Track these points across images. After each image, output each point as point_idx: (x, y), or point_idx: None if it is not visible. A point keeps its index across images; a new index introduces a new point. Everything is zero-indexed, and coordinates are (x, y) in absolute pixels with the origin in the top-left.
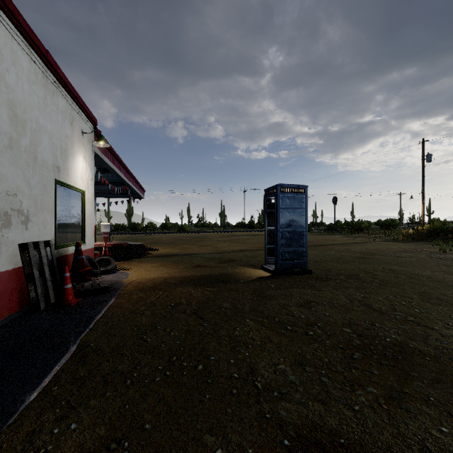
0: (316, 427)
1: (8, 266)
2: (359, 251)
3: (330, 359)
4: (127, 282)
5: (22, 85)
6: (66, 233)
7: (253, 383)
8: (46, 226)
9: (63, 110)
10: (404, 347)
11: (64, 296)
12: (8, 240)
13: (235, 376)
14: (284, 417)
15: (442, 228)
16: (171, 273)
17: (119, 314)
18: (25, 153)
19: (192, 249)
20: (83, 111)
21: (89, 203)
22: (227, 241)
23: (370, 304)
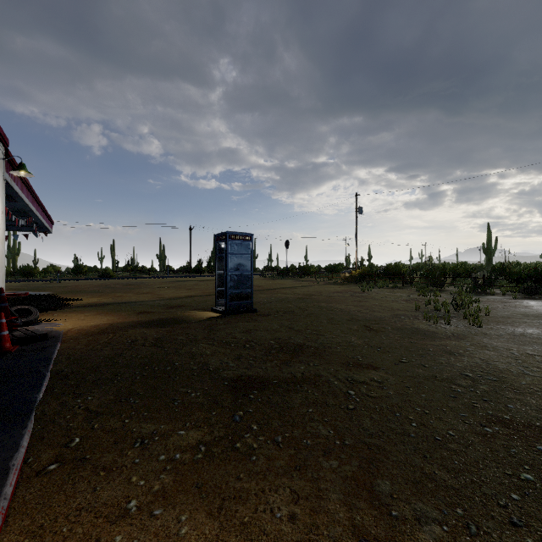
0: (242, 376)
1: None
2: (302, 293)
3: (257, 354)
4: (64, 331)
5: None
6: None
7: (207, 369)
8: None
9: None
10: (302, 345)
11: (2, 343)
12: None
13: (195, 368)
14: (225, 376)
15: (369, 272)
16: (114, 320)
17: (76, 352)
18: None
19: (128, 297)
20: None
21: (0, 242)
22: (171, 287)
23: (293, 327)
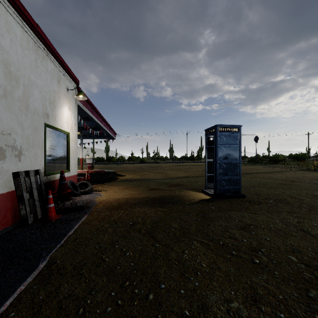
0: None
1: (3, 190)
2: (280, 178)
3: (285, 296)
4: (98, 201)
5: (15, 49)
6: (55, 164)
7: None
8: (37, 159)
9: (51, 71)
10: None
11: (48, 213)
12: (3, 169)
13: (186, 313)
14: None
15: None
16: (132, 194)
17: (87, 231)
18: (19, 102)
19: (149, 175)
20: (68, 73)
21: (73, 142)
22: (174, 169)
23: (306, 229)
